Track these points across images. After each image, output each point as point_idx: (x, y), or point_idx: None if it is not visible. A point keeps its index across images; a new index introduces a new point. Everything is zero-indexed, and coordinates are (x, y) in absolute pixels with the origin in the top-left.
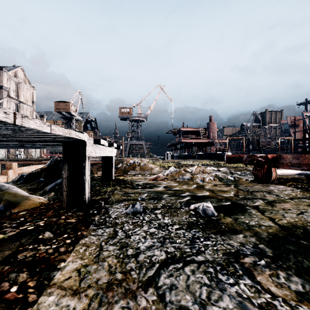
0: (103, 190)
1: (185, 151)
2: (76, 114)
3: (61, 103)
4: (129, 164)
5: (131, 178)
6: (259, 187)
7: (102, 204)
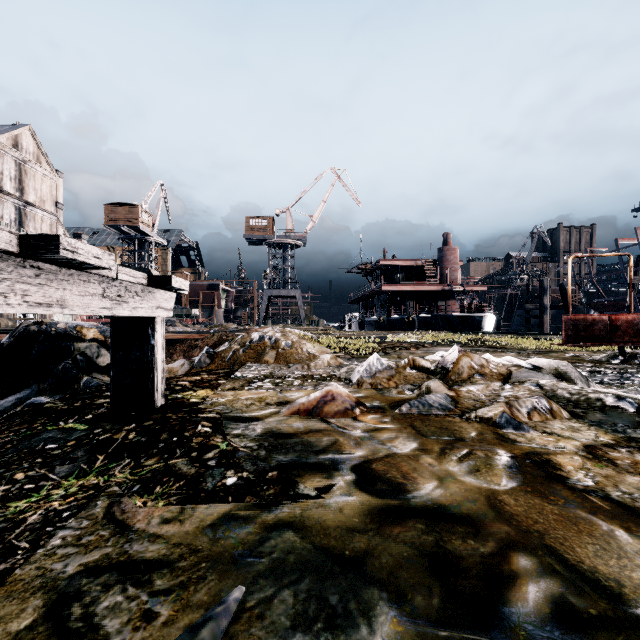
0: (7, 512)
1: (390, 312)
2: (153, 232)
3: (120, 208)
4: (248, 343)
5: (231, 399)
6: None
7: None
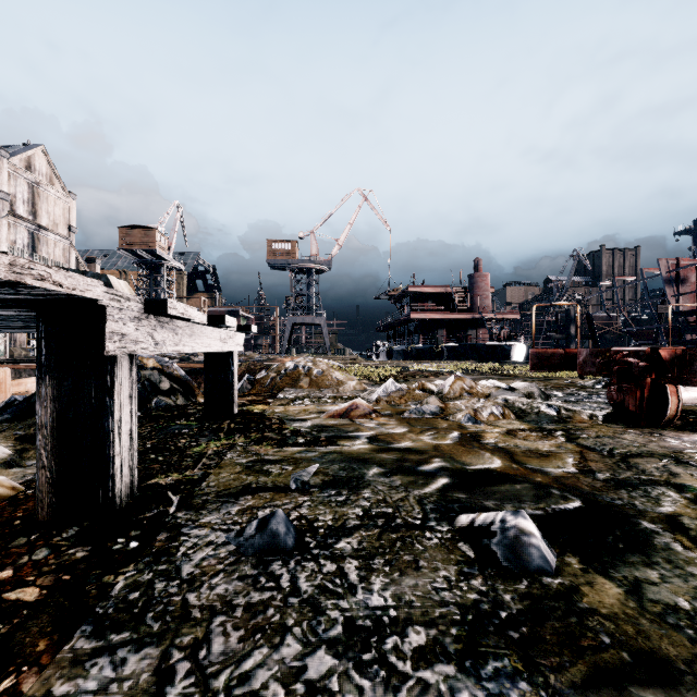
0: (195, 450)
1: (419, 341)
2: (169, 256)
3: (135, 231)
4: (283, 371)
5: (283, 410)
6: (637, 440)
7: (172, 508)
